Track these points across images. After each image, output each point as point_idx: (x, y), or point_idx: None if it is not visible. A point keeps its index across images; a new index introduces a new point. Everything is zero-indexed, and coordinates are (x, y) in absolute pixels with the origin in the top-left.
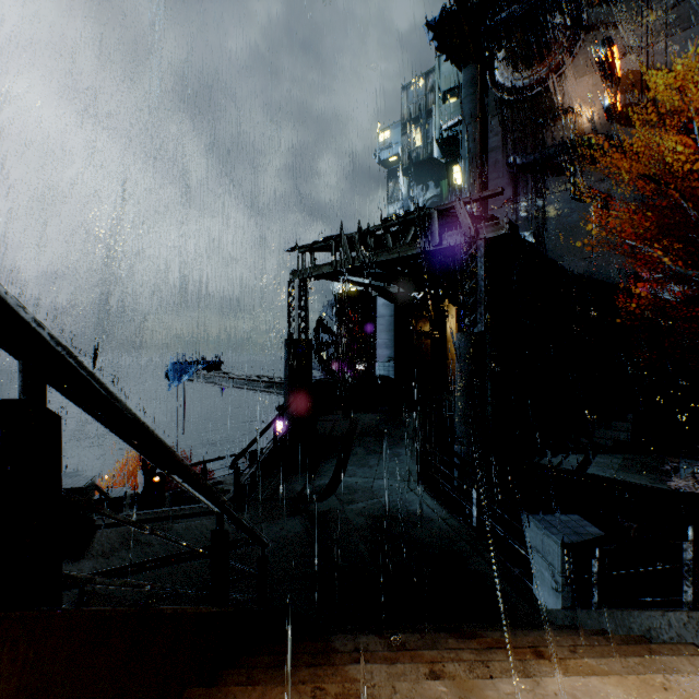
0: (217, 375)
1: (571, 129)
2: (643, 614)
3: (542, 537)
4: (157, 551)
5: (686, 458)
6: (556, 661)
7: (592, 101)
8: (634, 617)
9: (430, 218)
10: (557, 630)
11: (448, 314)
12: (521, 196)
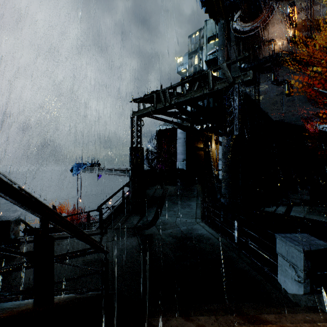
0: (96, 168)
1: (272, 50)
2: None
3: (286, 247)
4: None
5: None
6: None
7: (282, 35)
8: None
9: (207, 75)
10: (315, 313)
11: (212, 139)
12: None
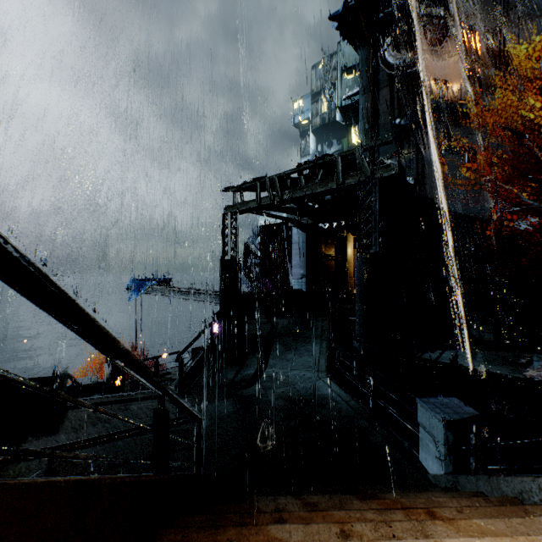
0: (167, 288)
1: (444, 97)
2: (516, 479)
3: (427, 416)
4: (116, 427)
5: (537, 353)
6: (449, 521)
7: (460, 75)
8: (507, 482)
9: (335, 163)
10: (442, 492)
11: (348, 241)
12: (405, 149)
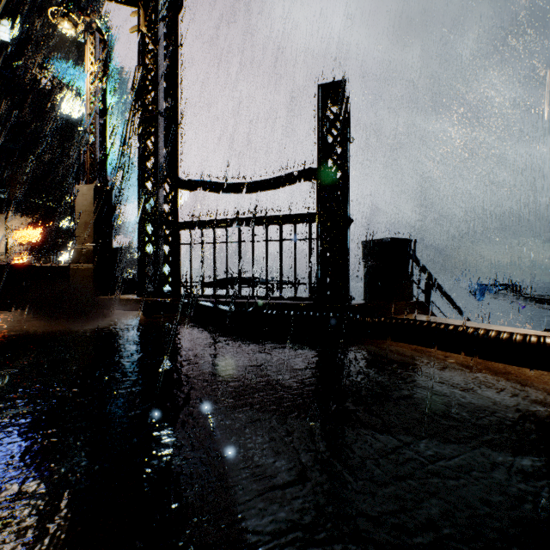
0: (513, 294)
1: None
2: None
3: None
4: None
5: None
6: None
7: None
8: None
9: None
10: None
11: None
12: None
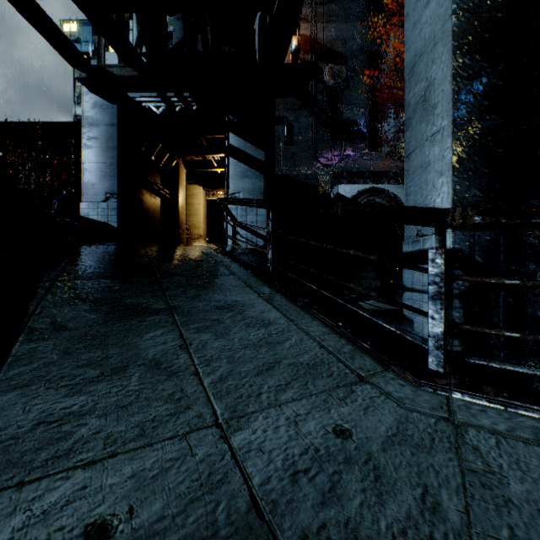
0: None
1: None
2: None
3: None
4: None
5: None
6: None
7: None
8: None
9: None
10: None
11: (180, 173)
12: None
